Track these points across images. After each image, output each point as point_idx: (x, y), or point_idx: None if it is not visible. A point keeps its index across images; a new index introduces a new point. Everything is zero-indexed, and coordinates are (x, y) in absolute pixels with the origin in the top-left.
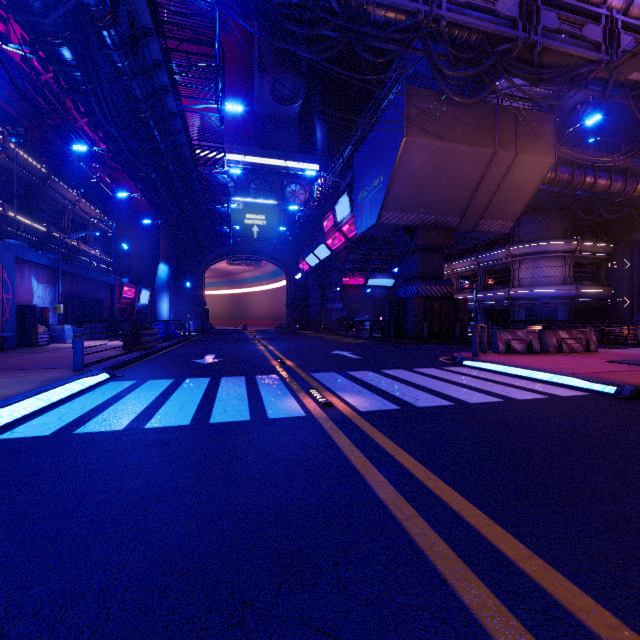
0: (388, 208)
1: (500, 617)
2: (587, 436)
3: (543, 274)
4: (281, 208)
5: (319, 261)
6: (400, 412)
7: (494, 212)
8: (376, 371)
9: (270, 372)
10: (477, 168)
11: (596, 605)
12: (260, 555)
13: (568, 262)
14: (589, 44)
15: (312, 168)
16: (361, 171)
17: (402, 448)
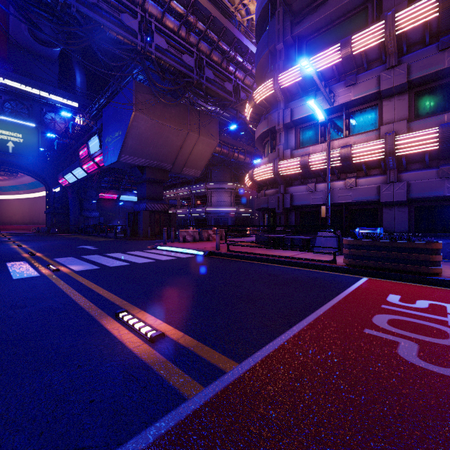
0: (125, 153)
1: (85, 302)
2: (170, 268)
3: (222, 200)
4: (40, 131)
5: (77, 179)
6: (98, 269)
7: (191, 164)
8: (102, 254)
9: (20, 260)
10: (179, 139)
11: (115, 296)
12: (1, 308)
13: (233, 194)
14: (228, 91)
15: (72, 104)
16: (107, 123)
17: (87, 279)
